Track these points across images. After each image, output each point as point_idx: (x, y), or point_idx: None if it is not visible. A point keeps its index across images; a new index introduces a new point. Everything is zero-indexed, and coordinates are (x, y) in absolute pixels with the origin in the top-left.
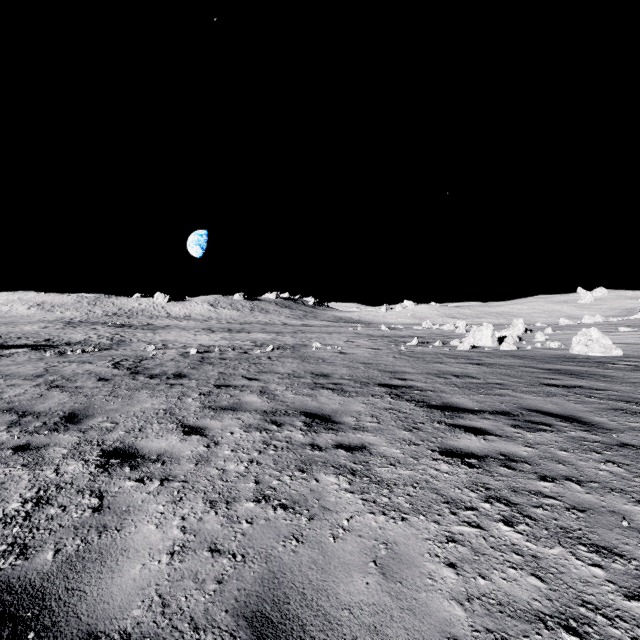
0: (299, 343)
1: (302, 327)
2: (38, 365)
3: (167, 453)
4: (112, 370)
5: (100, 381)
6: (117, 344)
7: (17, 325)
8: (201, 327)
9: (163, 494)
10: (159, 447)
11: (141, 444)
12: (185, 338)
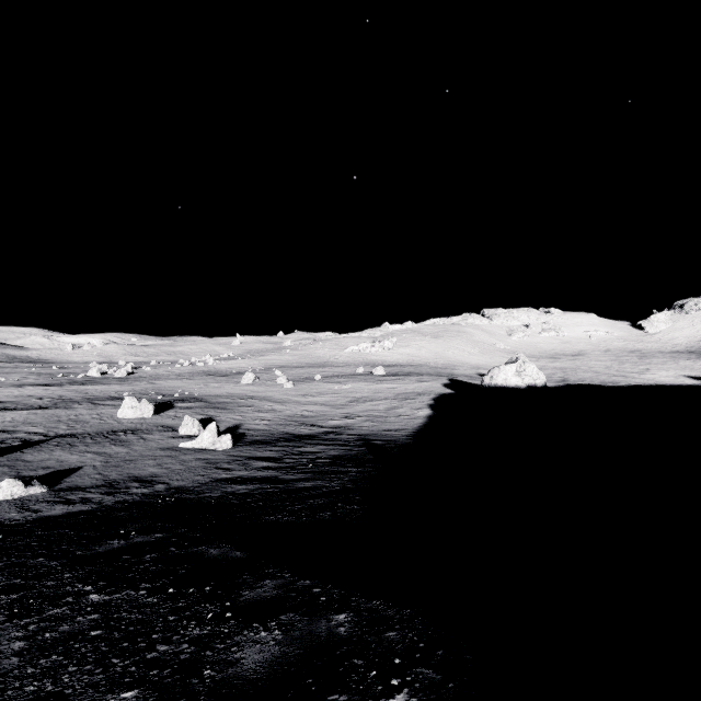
0: None
1: None
2: None
3: None
4: None
5: None
6: None
7: None
8: None
9: None
10: None
11: None
12: None
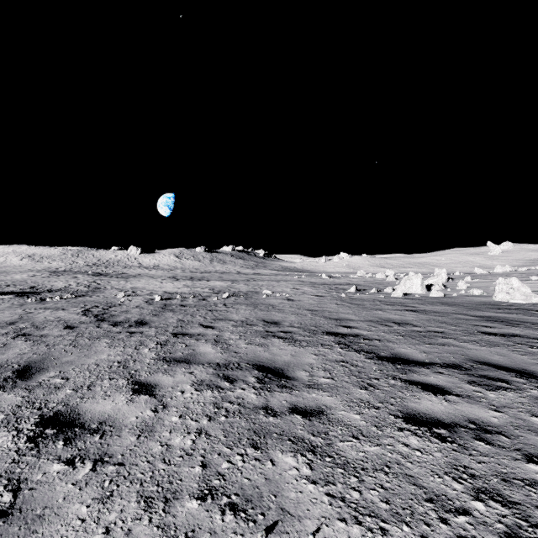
0: (251, 290)
1: (254, 275)
2: (16, 312)
3: (110, 420)
4: (80, 317)
5: (66, 329)
6: (93, 291)
7: (9, 274)
8: (167, 275)
9: (91, 485)
10: (103, 411)
11: (85, 407)
12: (152, 285)
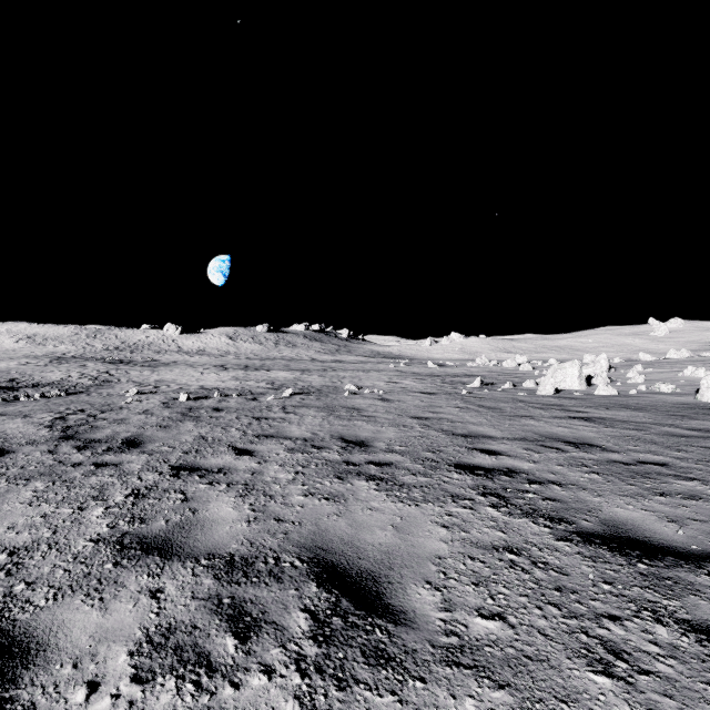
0: (328, 384)
1: (334, 363)
2: None
3: None
4: (38, 431)
5: None
6: (98, 385)
7: None
8: (213, 363)
9: None
10: None
11: None
12: (188, 377)
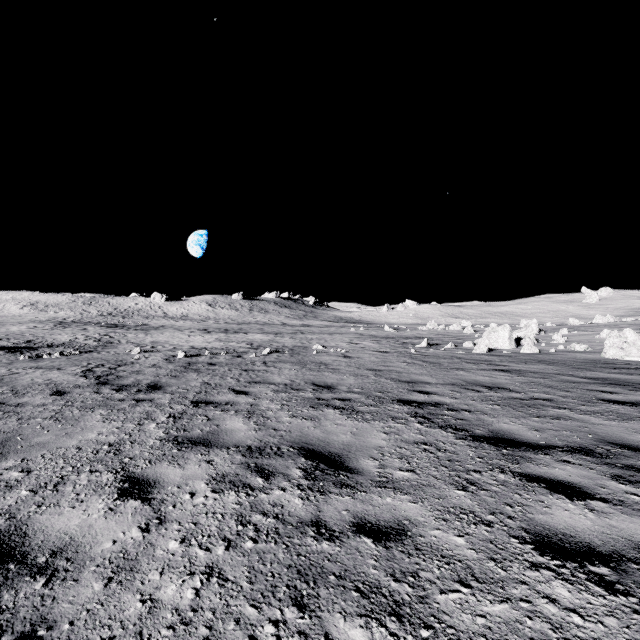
0: (299, 345)
1: (302, 327)
2: None
3: (70, 547)
4: (77, 379)
5: (53, 395)
6: (103, 346)
7: (5, 325)
8: (197, 327)
9: None
10: (64, 530)
11: (39, 522)
12: (178, 339)
